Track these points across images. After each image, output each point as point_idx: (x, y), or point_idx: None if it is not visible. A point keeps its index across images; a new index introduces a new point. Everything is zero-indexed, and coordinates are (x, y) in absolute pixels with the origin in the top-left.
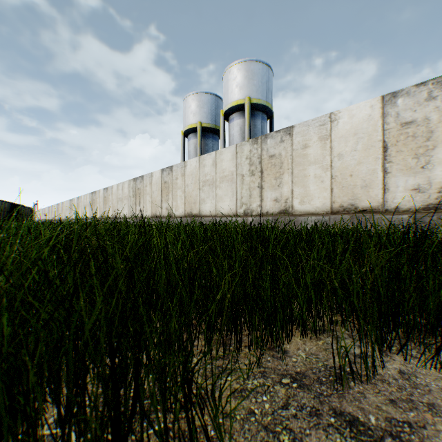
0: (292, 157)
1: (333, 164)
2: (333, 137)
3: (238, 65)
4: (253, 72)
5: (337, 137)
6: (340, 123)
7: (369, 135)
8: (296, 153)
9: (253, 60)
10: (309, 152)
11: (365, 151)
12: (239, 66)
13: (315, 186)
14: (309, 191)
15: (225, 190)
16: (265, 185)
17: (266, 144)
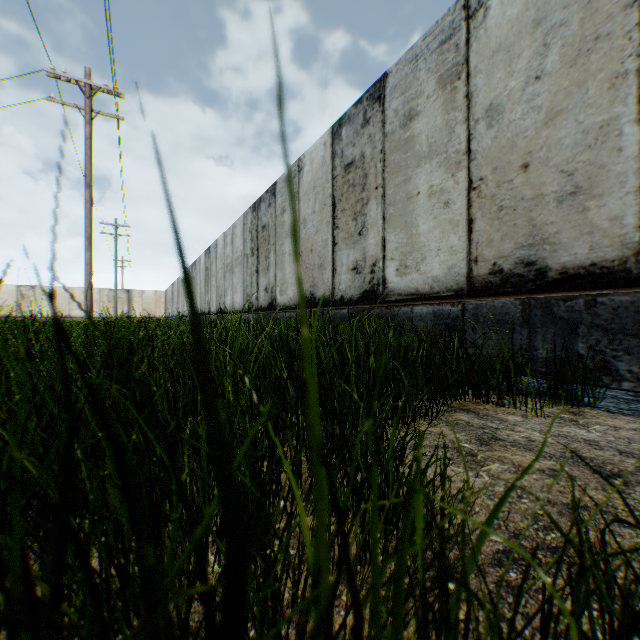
0: None
1: (1, 301)
2: (1, 292)
3: None
4: None
5: (3, 293)
6: (4, 289)
7: (14, 295)
8: None
9: None
10: None
11: (13, 299)
12: None
13: None
14: None
15: None
16: None
17: None
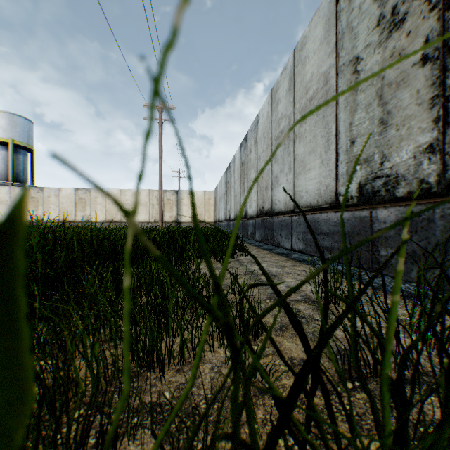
0: (44, 199)
1: (61, 205)
2: (60, 196)
3: (3, 113)
4: (17, 123)
5: (62, 196)
6: (63, 192)
7: (72, 198)
8: (46, 199)
9: (17, 114)
10: (51, 199)
11: (71, 203)
12: (3, 114)
13: (54, 212)
14: (51, 214)
15: (3, 209)
16: (30, 209)
17: (31, 191)
